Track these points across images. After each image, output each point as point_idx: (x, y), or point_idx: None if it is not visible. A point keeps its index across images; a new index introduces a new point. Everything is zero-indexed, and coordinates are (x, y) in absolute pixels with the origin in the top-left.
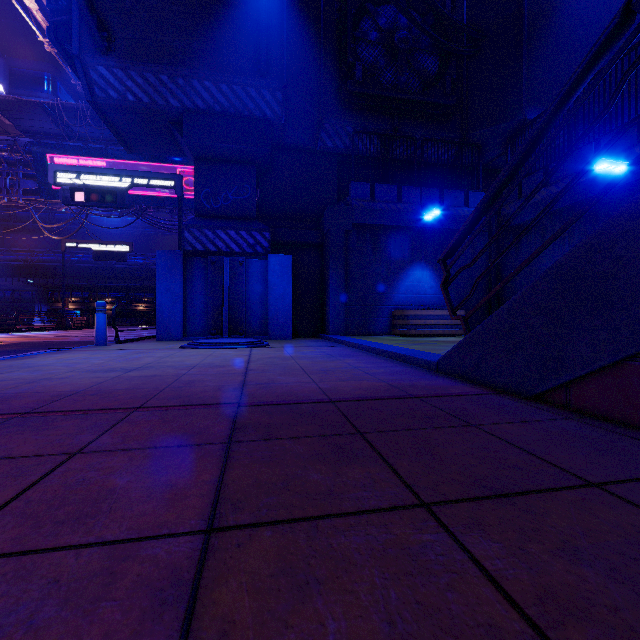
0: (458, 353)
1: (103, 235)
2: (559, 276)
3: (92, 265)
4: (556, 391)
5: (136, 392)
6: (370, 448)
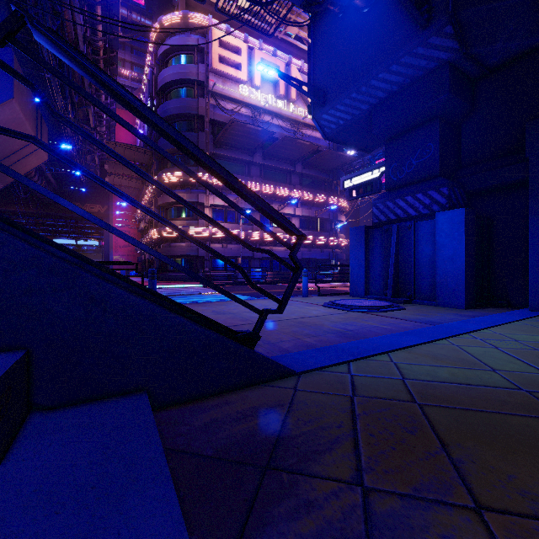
0: None
1: None
2: None
3: None
4: None
5: None
6: None
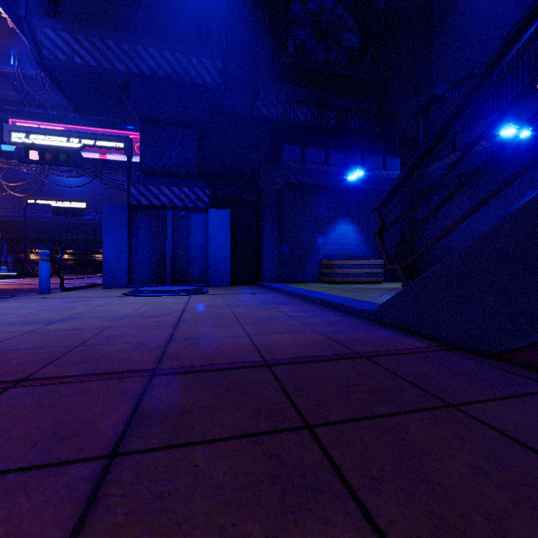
0: (398, 303)
1: (65, 194)
2: (533, 217)
3: (54, 220)
4: (526, 350)
5: (37, 353)
6: (328, 464)
